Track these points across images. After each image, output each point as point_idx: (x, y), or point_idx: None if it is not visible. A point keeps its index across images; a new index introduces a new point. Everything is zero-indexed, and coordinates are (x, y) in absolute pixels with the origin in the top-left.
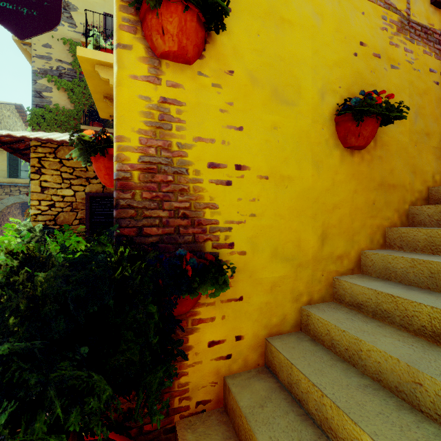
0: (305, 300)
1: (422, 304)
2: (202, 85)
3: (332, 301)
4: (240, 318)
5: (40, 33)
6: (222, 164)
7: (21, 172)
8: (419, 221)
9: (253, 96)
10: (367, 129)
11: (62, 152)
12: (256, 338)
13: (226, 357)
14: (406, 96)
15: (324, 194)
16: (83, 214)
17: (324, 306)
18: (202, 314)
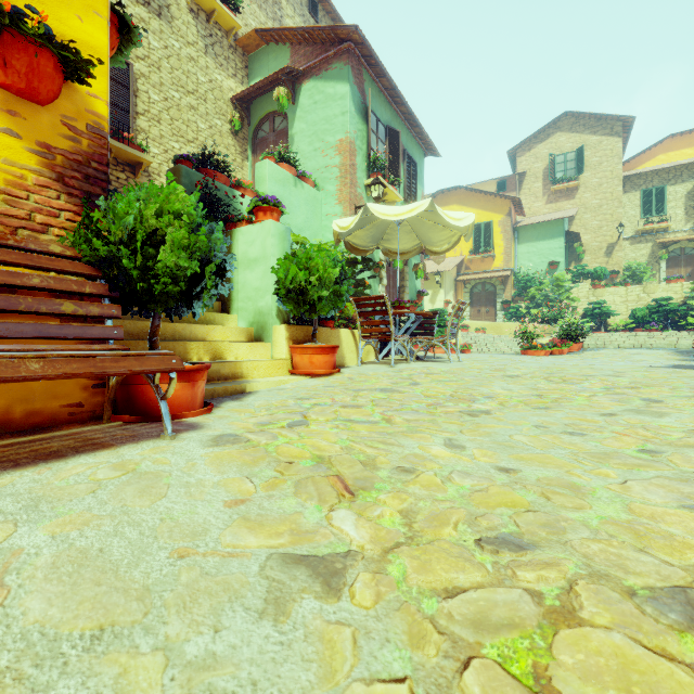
0: None
1: None
2: None
3: None
4: None
5: None
6: None
7: None
8: None
9: None
10: None
11: None
12: None
13: None
14: None
15: None
16: None
17: None
18: None
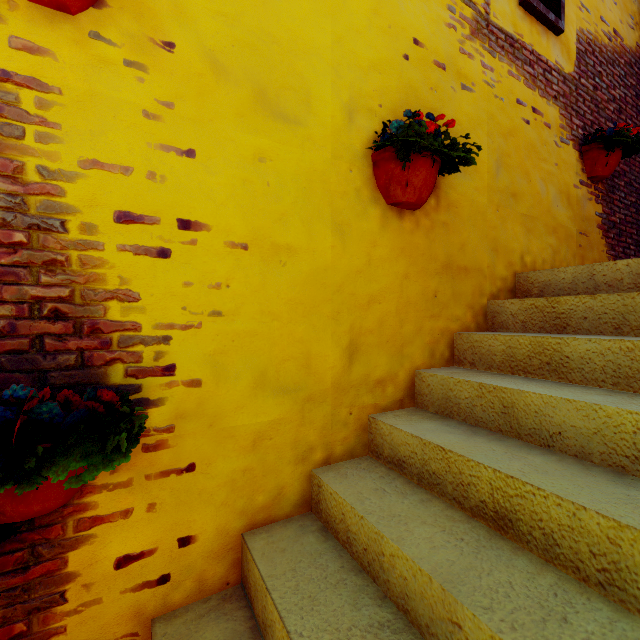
0: (319, 458)
1: (482, 465)
2: (102, 60)
3: (367, 455)
4: (188, 504)
5: None
6: (148, 216)
7: None
8: (500, 323)
9: (216, 96)
10: (419, 176)
11: None
12: (224, 536)
13: (157, 582)
14: (484, 134)
15: (354, 279)
16: None
17: (349, 467)
18: (102, 507)
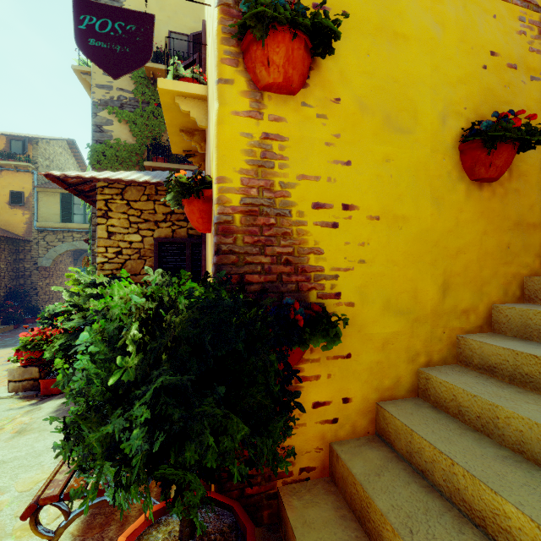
0: (423, 361)
1: None
2: (306, 117)
3: (455, 364)
4: (347, 378)
5: (133, 70)
6: (327, 204)
7: (74, 216)
8: None
9: (362, 125)
10: (501, 158)
11: (129, 193)
12: (366, 402)
13: (332, 421)
14: None
15: (446, 236)
16: (152, 262)
17: (446, 369)
18: (306, 371)
